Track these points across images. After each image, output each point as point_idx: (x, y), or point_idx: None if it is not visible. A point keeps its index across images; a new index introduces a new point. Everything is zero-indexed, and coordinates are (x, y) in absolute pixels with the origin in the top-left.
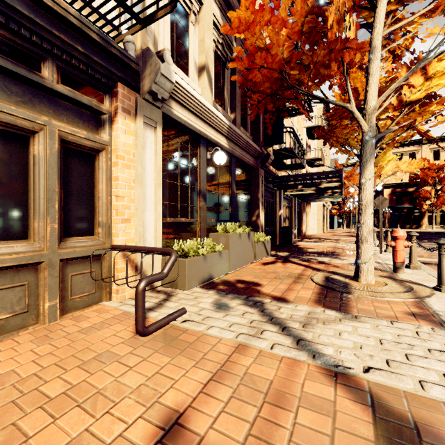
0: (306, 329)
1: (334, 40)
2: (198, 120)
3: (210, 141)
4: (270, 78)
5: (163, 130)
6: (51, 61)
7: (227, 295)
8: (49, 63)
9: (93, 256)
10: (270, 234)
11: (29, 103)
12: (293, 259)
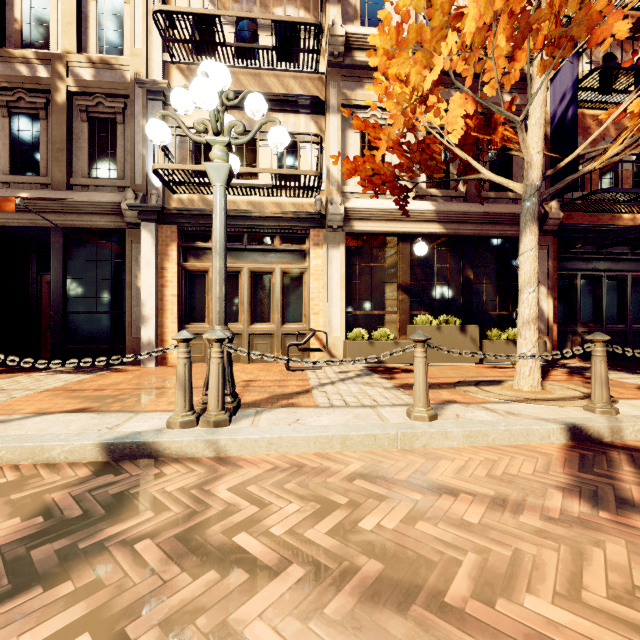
0: (347, 383)
1: (417, 144)
2: (388, 223)
3: (412, 234)
4: (395, 187)
5: (352, 244)
6: (277, 236)
7: (365, 370)
8: (276, 238)
9: (299, 334)
10: (636, 337)
11: (270, 259)
12: (561, 370)
